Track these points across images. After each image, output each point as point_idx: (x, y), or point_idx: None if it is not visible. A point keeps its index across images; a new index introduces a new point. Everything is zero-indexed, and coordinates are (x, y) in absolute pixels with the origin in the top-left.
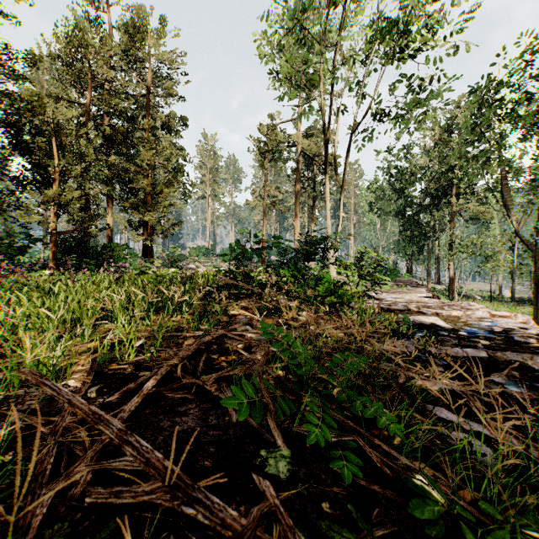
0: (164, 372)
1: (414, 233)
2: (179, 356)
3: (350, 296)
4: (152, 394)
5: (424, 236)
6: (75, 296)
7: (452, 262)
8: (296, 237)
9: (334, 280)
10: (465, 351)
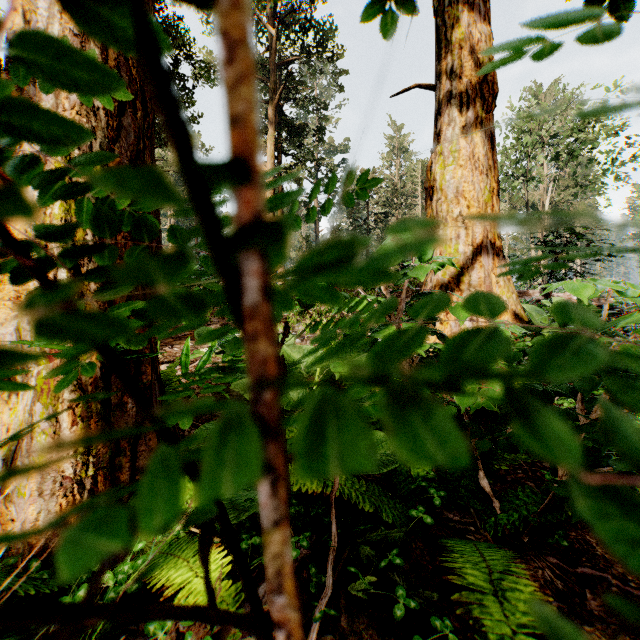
0: None
1: None
2: None
3: None
4: None
5: None
6: None
7: None
8: None
9: None
10: None
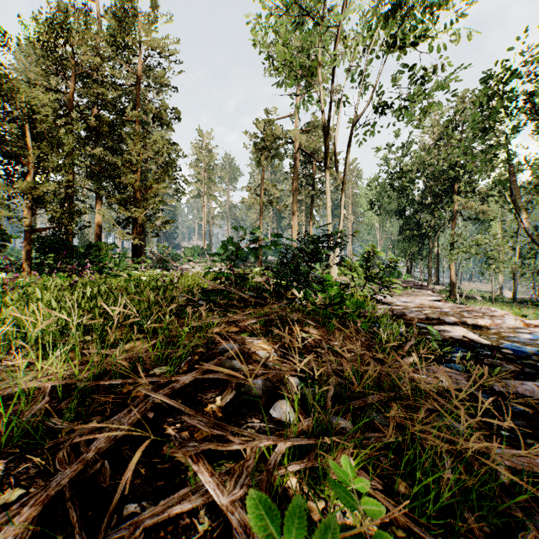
0: (12, 536)
1: (415, 233)
2: (86, 456)
3: (363, 303)
4: None
5: (424, 235)
6: None
7: (453, 262)
8: (293, 237)
9: (337, 282)
10: None
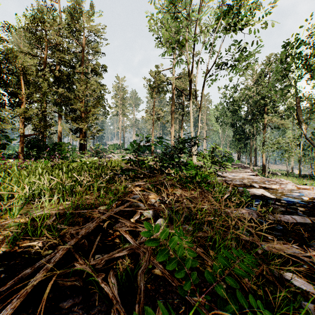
0: (58, 259)
1: (242, 136)
2: (78, 237)
3: (208, 176)
4: (44, 281)
5: (247, 138)
6: (17, 179)
7: (264, 153)
8: (171, 138)
9: (196, 165)
10: (294, 218)
